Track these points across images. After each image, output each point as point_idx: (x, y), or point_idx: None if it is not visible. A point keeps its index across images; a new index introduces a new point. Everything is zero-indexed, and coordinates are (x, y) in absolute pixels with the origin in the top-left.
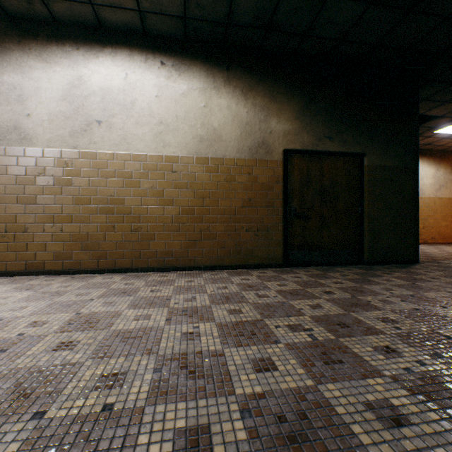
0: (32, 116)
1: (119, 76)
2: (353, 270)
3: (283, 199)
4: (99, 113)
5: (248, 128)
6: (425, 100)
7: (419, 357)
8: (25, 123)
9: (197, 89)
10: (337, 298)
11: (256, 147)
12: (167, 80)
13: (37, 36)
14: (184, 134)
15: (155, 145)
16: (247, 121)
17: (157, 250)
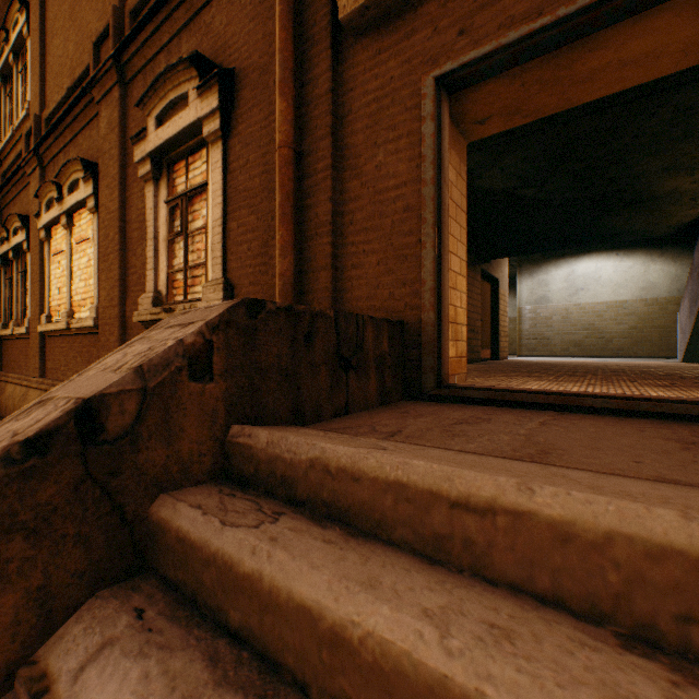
0: (550, 291)
1: (591, 266)
2: None
3: None
4: (581, 285)
5: (676, 278)
6: None
7: None
8: (547, 295)
9: (638, 263)
10: None
11: (682, 289)
12: (619, 263)
13: (552, 257)
14: (630, 288)
15: (612, 296)
16: (675, 274)
17: (613, 347)
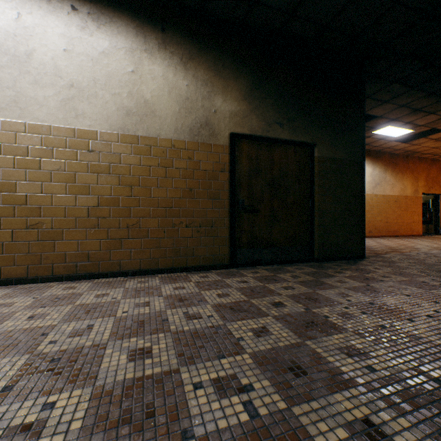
0: None
1: (6, 15)
2: (304, 269)
3: (230, 190)
4: None
5: (189, 104)
6: (368, 98)
7: None
8: None
9: (123, 48)
10: (289, 313)
11: (198, 128)
12: (80, 31)
13: None
14: (105, 104)
15: (63, 115)
16: (187, 95)
17: (65, 252)
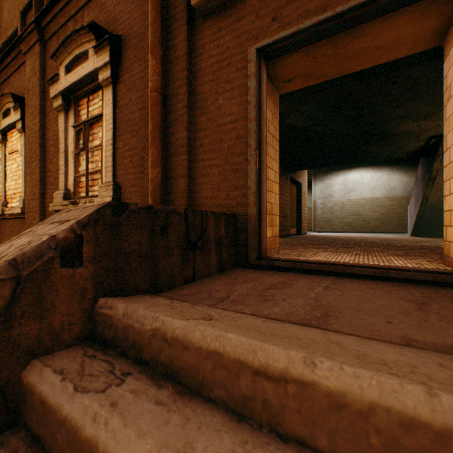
0: (333, 191)
1: (357, 176)
2: None
3: None
4: (352, 187)
5: (407, 184)
6: None
7: None
8: (331, 193)
9: (385, 174)
10: None
11: (410, 191)
12: (374, 174)
13: (334, 170)
14: (380, 190)
15: (370, 194)
16: (406, 182)
17: (370, 226)
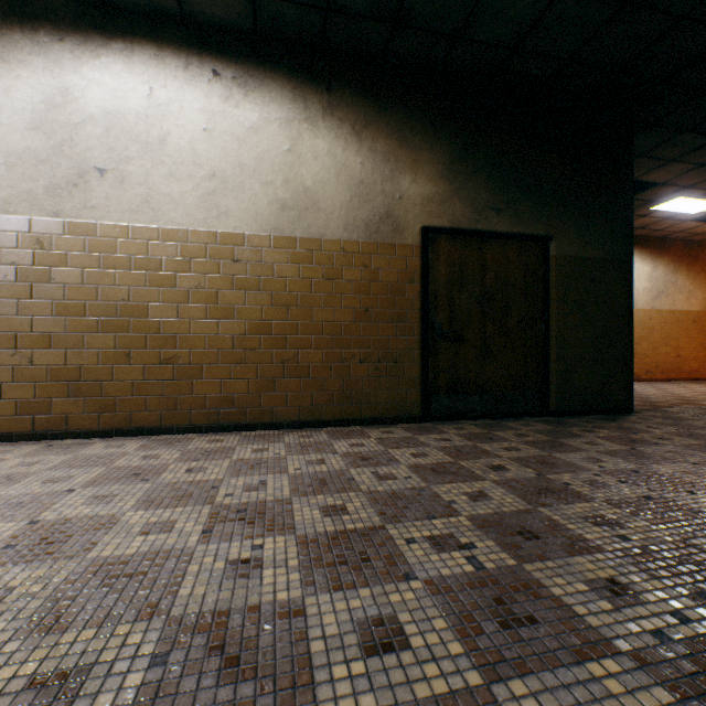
0: None
1: (137, 92)
2: (534, 426)
3: (421, 309)
4: (102, 155)
5: (364, 189)
6: (641, 157)
7: (675, 603)
8: None
9: (276, 120)
10: (514, 478)
11: (377, 223)
12: (223, 103)
13: None
14: (254, 197)
15: (203, 215)
16: (362, 177)
17: (206, 395)
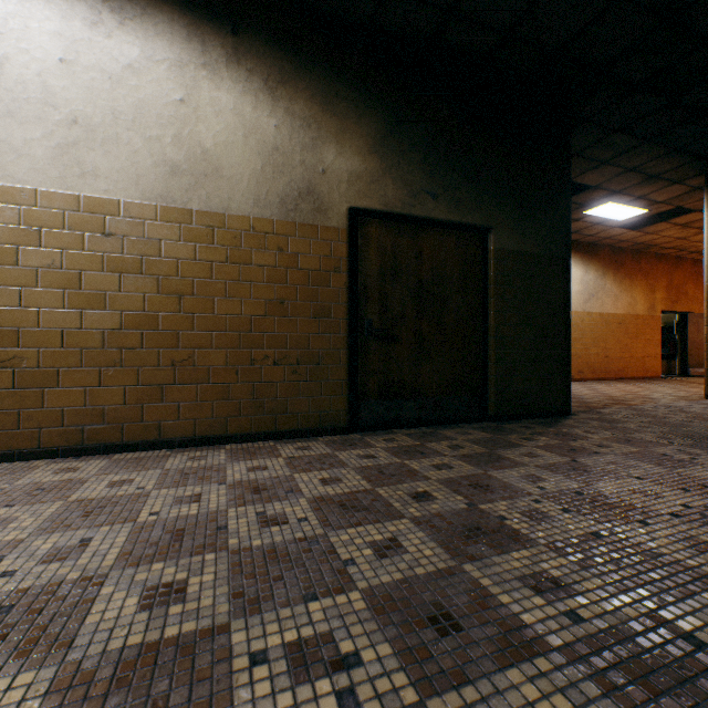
0: None
1: None
2: (472, 435)
3: (349, 303)
4: None
5: (280, 158)
6: (576, 156)
7: None
8: None
9: (165, 61)
10: (439, 513)
11: (296, 199)
12: (89, 29)
13: None
14: (134, 154)
15: (59, 171)
16: (277, 143)
17: (63, 408)
